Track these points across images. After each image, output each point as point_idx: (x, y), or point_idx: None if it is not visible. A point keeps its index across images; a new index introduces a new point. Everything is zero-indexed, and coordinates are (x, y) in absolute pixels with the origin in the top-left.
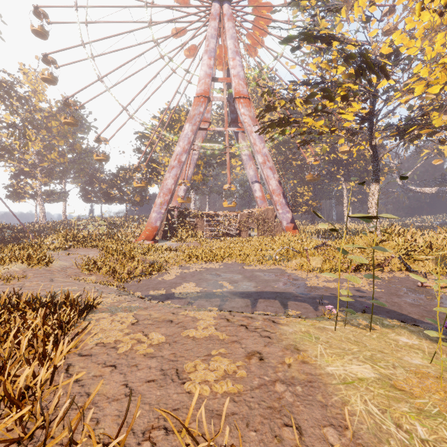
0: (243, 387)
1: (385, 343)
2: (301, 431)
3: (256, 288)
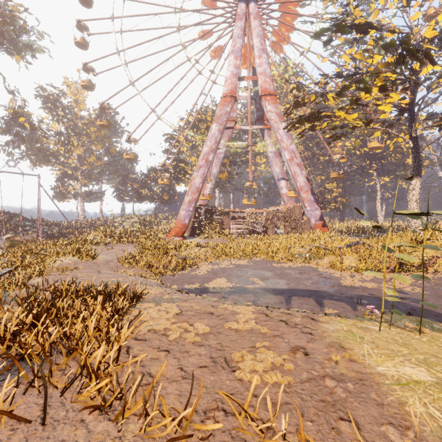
0: (292, 379)
1: (438, 348)
2: (359, 427)
3: (288, 286)
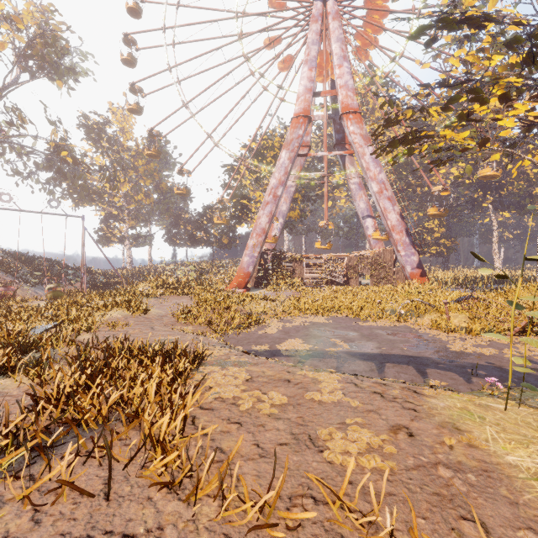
0: (395, 465)
1: None
2: (487, 529)
3: (380, 350)
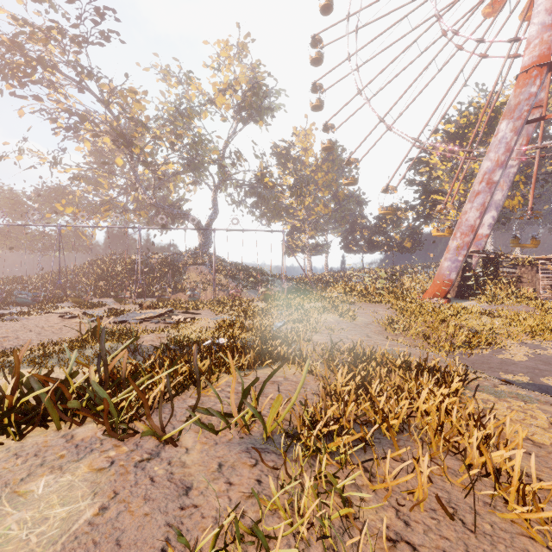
0: None
1: None
2: None
3: None
